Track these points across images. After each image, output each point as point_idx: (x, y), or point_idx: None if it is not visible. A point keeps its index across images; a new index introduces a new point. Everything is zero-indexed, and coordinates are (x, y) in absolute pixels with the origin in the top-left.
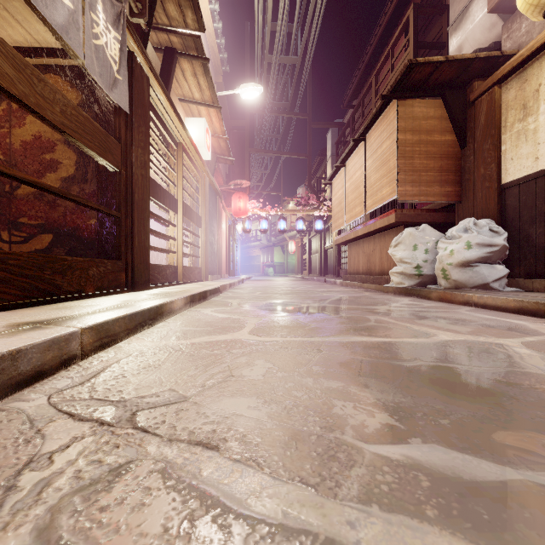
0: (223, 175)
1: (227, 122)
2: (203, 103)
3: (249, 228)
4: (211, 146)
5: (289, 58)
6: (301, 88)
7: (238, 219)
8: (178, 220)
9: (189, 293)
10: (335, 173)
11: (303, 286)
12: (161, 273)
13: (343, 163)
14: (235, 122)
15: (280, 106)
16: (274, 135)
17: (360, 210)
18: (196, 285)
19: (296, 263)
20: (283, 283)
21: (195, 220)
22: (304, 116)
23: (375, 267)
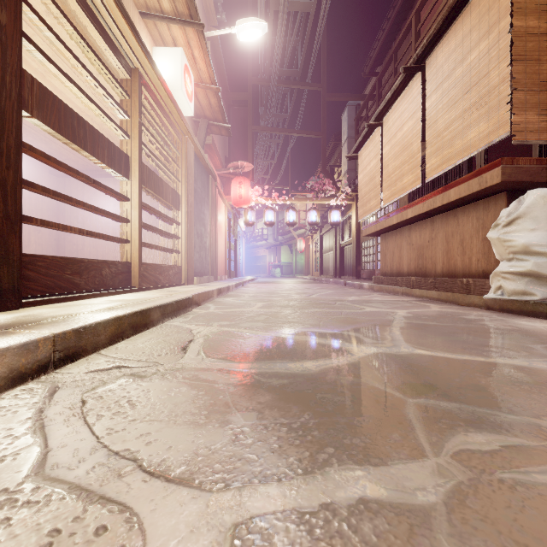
0: (221, 158)
1: (226, 95)
2: (176, 18)
3: (251, 220)
4: (199, 107)
5: (300, 2)
6: (314, 48)
7: (238, 209)
8: (132, 191)
9: (72, 323)
10: (365, 139)
11: (321, 291)
12: (85, 274)
13: (379, 120)
14: (235, 94)
15: (289, 74)
16: (282, 115)
17: (412, 179)
18: (153, 294)
19: (305, 263)
20: (293, 286)
21: (169, 199)
22: (317, 87)
23: (434, 265)
